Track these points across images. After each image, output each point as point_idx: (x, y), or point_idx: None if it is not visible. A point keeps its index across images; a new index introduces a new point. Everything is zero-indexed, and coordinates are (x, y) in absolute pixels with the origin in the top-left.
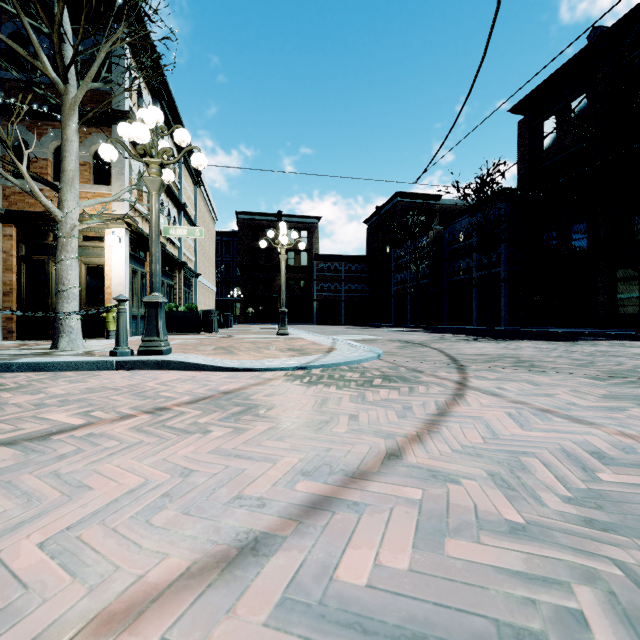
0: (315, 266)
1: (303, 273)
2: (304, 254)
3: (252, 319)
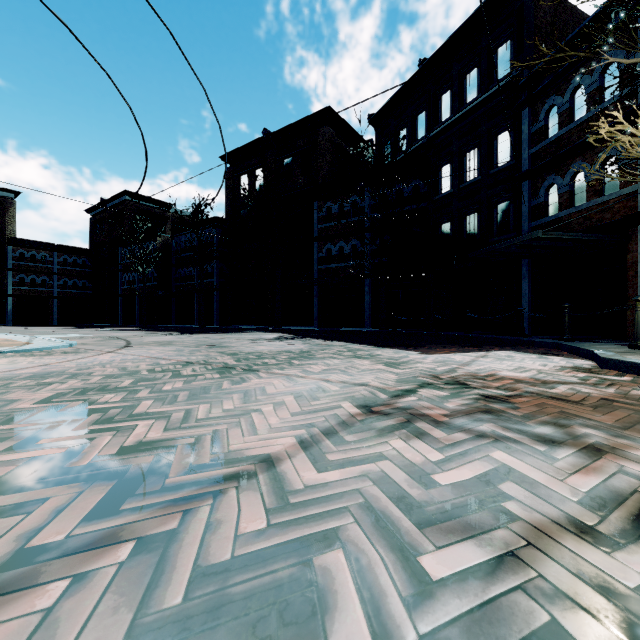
0: (10, 252)
1: None
2: None
3: None
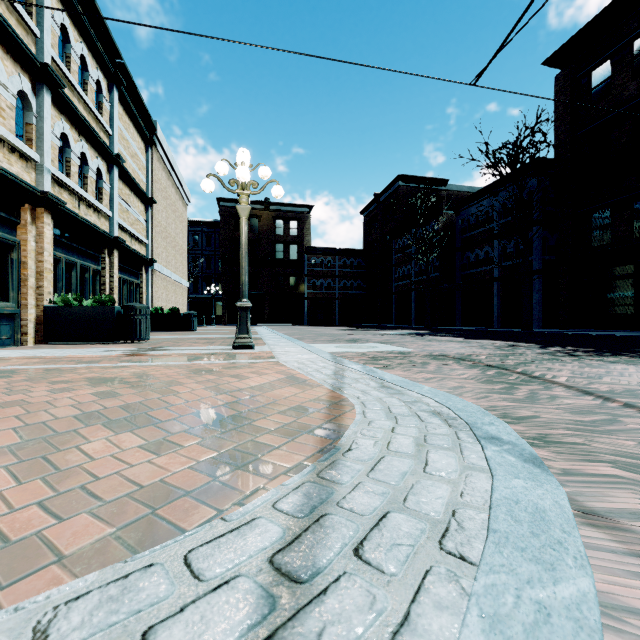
0: (306, 260)
1: (293, 268)
2: (294, 247)
3: (235, 319)
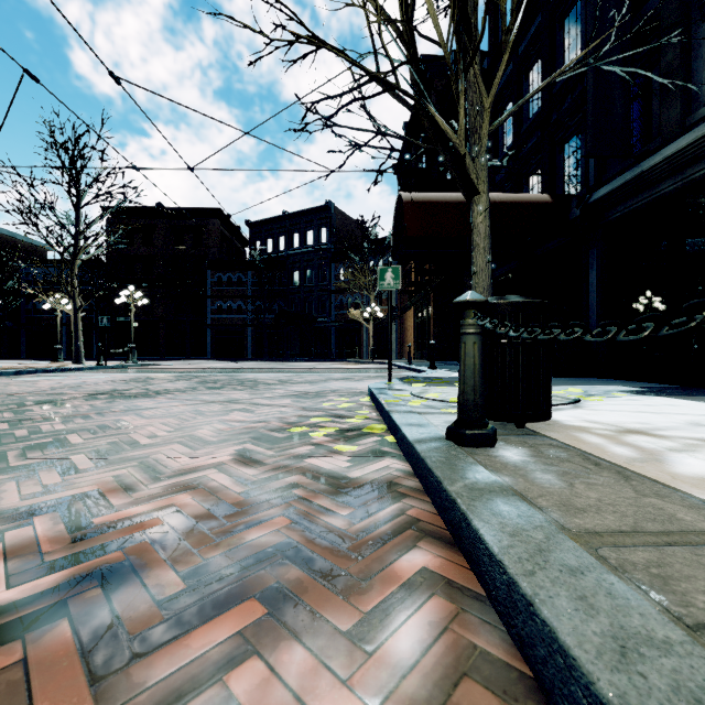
0: None
1: None
2: None
3: None
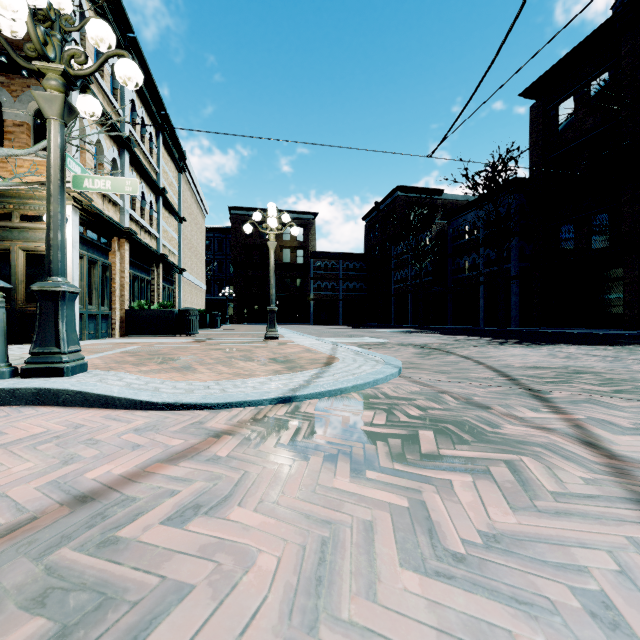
0: (311, 264)
1: (299, 271)
2: (300, 251)
3: (246, 319)
